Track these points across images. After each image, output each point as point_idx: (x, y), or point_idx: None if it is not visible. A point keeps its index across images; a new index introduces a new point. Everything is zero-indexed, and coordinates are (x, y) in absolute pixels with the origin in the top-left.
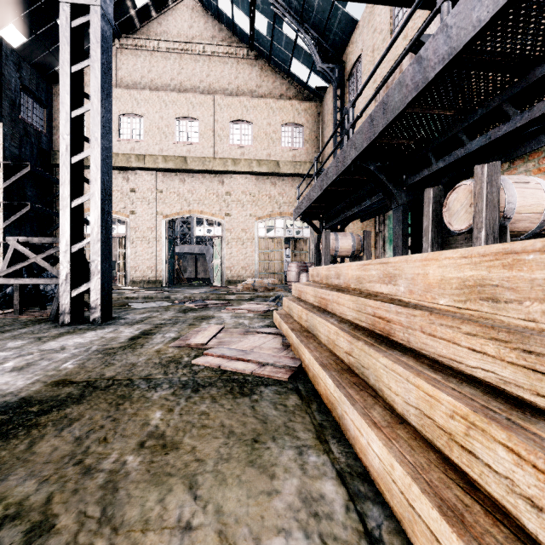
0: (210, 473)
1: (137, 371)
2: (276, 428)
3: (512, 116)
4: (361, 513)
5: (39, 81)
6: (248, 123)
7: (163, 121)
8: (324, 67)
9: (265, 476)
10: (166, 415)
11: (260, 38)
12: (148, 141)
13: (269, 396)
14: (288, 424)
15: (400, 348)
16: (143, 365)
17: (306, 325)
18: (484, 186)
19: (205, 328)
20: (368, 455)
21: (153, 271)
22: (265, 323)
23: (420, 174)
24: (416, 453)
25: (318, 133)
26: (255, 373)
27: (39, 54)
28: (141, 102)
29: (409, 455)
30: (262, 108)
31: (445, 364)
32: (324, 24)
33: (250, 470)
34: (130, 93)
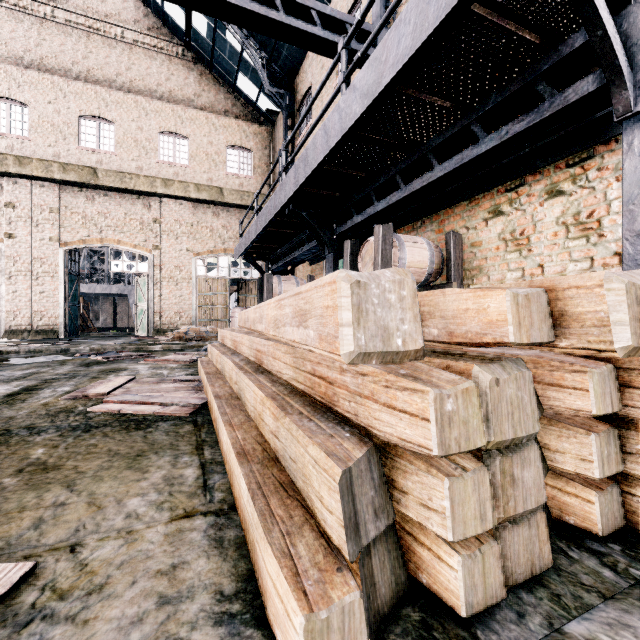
0: (89, 478)
1: (16, 423)
2: (161, 447)
3: (401, 187)
4: (206, 479)
5: None
6: (183, 137)
7: (61, 116)
8: (273, 91)
9: (139, 473)
10: (50, 451)
11: (198, 39)
12: (36, 140)
13: (165, 428)
14: (174, 443)
15: (266, 372)
16: (24, 417)
17: (220, 368)
18: (380, 243)
19: (111, 379)
20: (223, 446)
21: (45, 317)
22: (187, 372)
23: (345, 225)
24: (246, 434)
25: (270, 162)
26: (157, 413)
27: None
28: (25, 85)
29: (241, 435)
30: (202, 123)
31: (279, 377)
32: (272, 43)
33: (127, 471)
34: (6, 69)
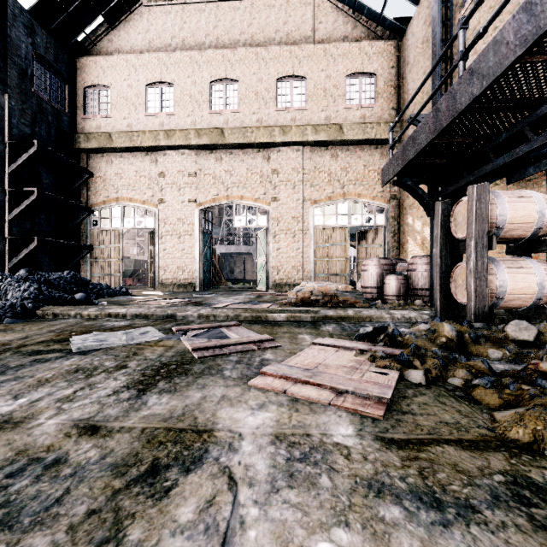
0: None
1: None
2: None
3: None
4: None
5: (59, 51)
6: (300, 78)
7: (196, 87)
8: None
9: None
10: None
11: None
12: (179, 113)
13: None
14: None
15: None
16: None
17: None
18: None
19: None
20: None
21: (185, 271)
22: None
23: None
24: None
25: (397, 82)
26: None
27: (56, 18)
28: (171, 67)
29: None
30: (319, 57)
31: None
32: None
33: None
34: (159, 57)
